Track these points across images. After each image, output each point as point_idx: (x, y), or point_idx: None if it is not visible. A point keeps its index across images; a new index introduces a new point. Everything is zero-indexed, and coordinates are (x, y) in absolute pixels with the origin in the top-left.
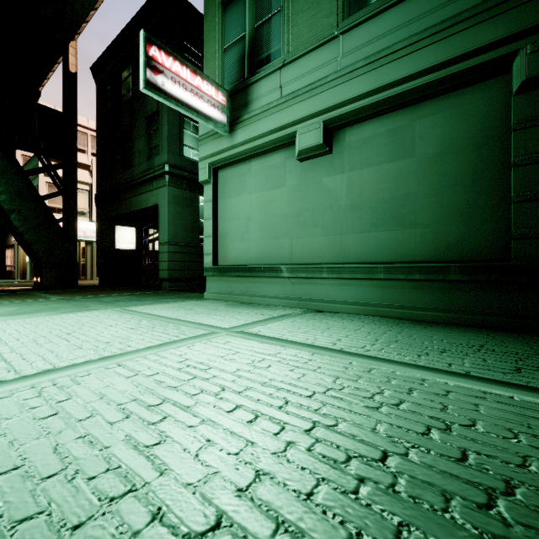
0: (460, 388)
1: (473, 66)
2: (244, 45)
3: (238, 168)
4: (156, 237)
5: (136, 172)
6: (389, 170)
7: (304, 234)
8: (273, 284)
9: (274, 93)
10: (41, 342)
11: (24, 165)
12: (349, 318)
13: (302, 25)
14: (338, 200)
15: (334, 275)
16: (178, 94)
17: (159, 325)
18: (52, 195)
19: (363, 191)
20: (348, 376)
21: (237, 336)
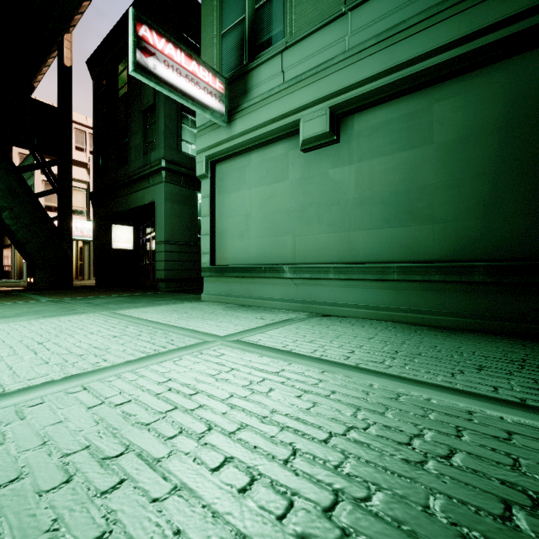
0: (523, 427)
1: (503, 38)
2: (243, 29)
3: (237, 161)
4: (153, 235)
5: (132, 168)
6: (403, 159)
7: (308, 231)
8: (274, 285)
9: (275, 78)
10: (4, 354)
11: (21, 163)
12: (359, 324)
13: (306, 4)
14: (346, 194)
15: (342, 276)
16: (172, 79)
17: (146, 332)
18: (46, 193)
19: (373, 183)
20: (371, 407)
21: (233, 347)
